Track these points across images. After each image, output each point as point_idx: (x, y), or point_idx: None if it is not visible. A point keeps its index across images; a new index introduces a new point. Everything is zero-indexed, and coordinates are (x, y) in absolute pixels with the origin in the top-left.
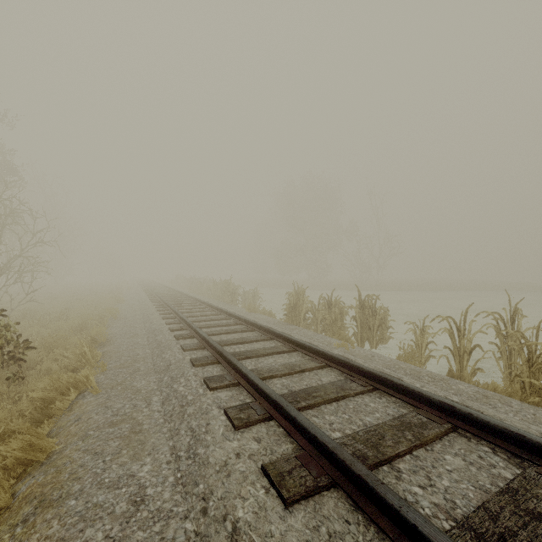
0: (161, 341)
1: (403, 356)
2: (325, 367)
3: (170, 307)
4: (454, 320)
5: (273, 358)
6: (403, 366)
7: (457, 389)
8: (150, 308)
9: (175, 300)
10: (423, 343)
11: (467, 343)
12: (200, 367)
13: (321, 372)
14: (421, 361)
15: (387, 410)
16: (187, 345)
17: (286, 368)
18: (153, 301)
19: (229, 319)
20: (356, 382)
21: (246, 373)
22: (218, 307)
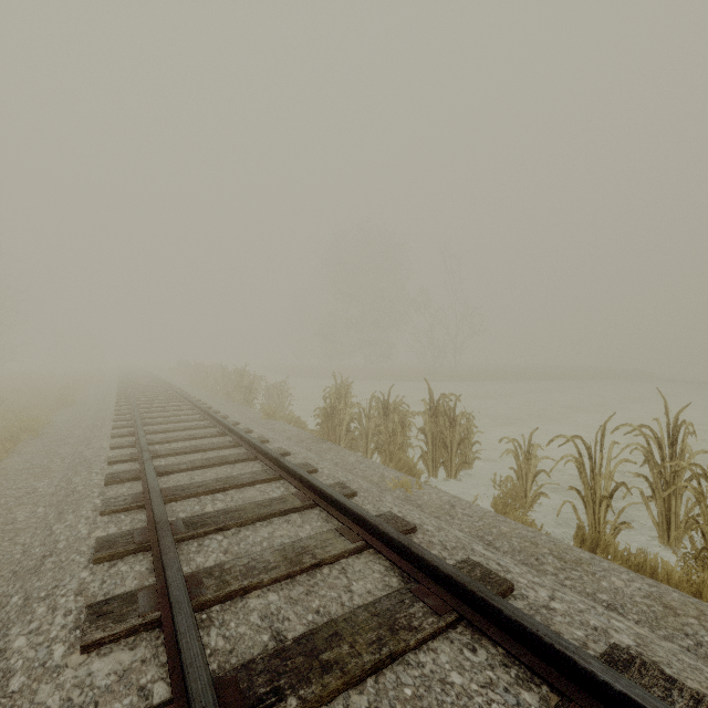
0: (74, 489)
1: (500, 500)
2: (365, 550)
3: (134, 416)
4: (585, 442)
5: (271, 527)
6: (506, 529)
7: (612, 588)
8: (105, 416)
9: (157, 400)
10: (529, 473)
11: (606, 480)
12: (107, 561)
13: (355, 563)
14: (526, 501)
15: (493, 701)
16: (112, 501)
17: (285, 561)
18: (120, 402)
19: (226, 435)
20: (423, 600)
21: (172, 602)
22: (212, 415)
